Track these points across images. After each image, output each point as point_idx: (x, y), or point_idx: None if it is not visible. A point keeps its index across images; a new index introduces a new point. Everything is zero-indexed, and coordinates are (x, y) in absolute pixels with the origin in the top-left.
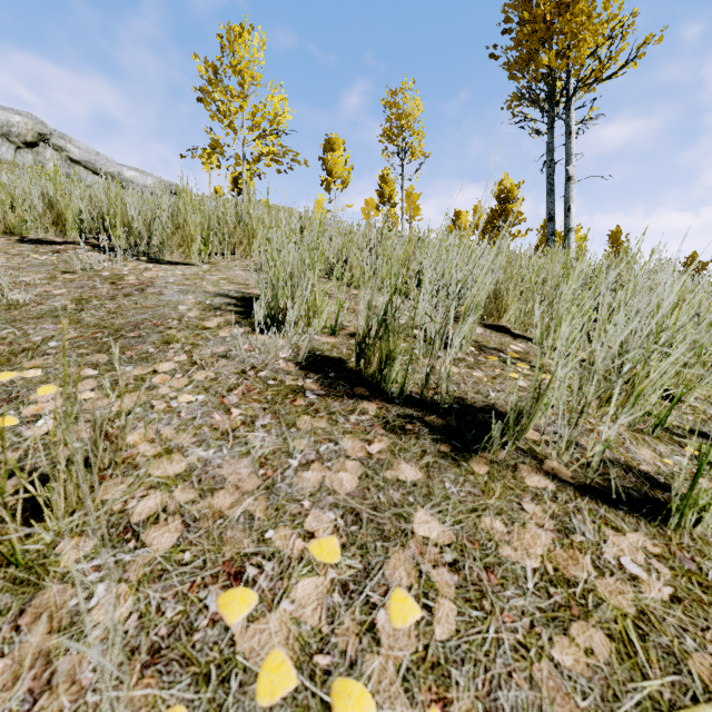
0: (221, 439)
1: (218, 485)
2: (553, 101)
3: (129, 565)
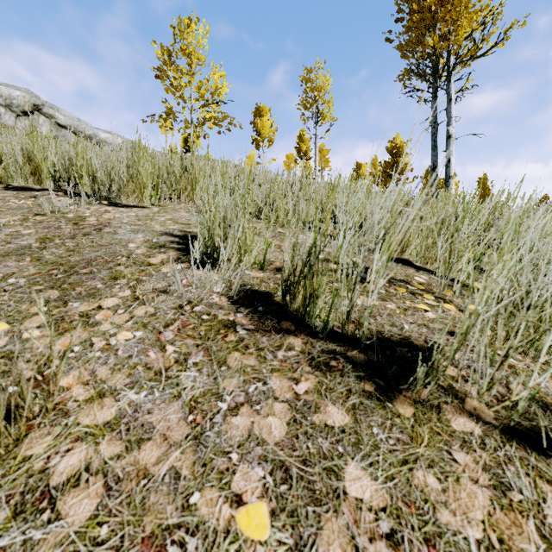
0: (154, 380)
1: (146, 435)
2: (437, 75)
3: (38, 546)
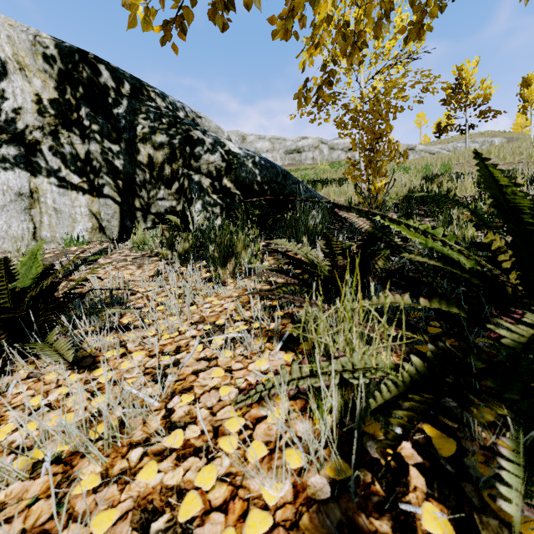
0: None
1: None
2: None
3: None
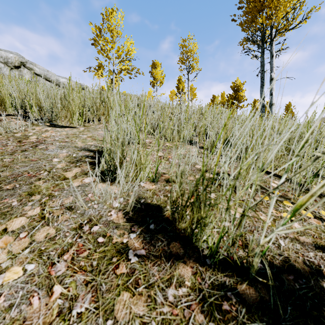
0: None
1: None
2: (264, 41)
3: None
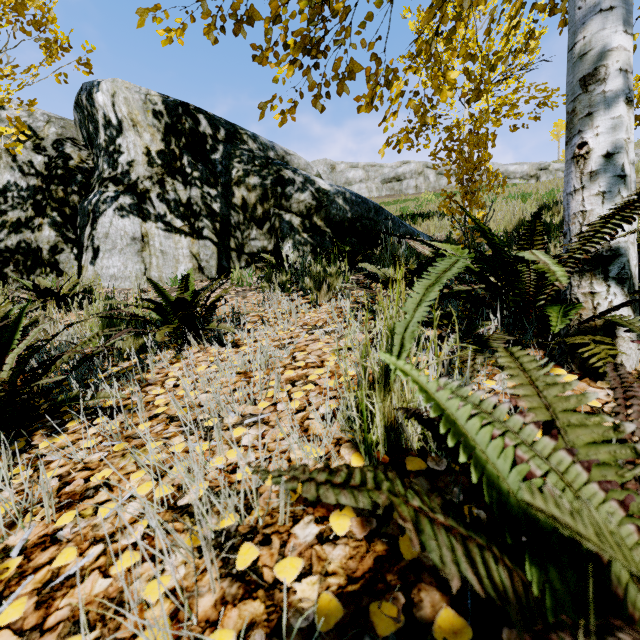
0: None
1: None
2: None
3: None
